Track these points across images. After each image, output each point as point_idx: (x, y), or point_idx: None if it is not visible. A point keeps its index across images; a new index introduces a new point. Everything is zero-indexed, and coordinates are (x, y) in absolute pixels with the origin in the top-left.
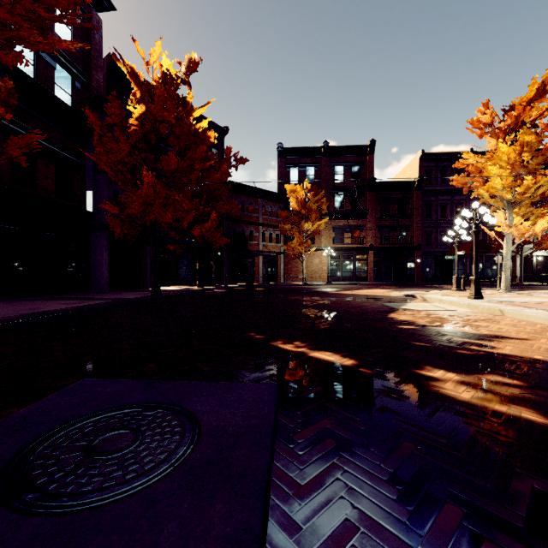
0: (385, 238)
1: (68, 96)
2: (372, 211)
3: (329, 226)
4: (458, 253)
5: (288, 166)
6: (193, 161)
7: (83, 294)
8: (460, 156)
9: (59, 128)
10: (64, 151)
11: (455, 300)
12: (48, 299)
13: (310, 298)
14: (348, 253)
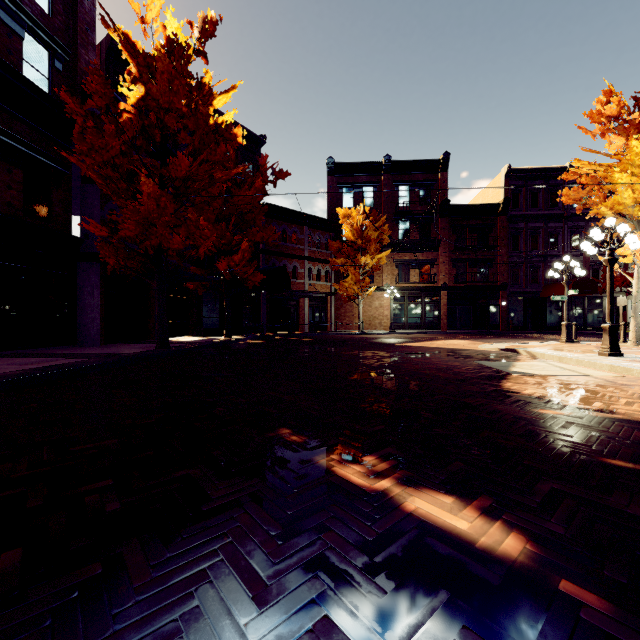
0: (462, 275)
1: (45, 79)
2: (445, 242)
3: (391, 260)
4: (568, 292)
5: (340, 186)
6: (212, 165)
7: (65, 347)
8: (556, 172)
9: (29, 120)
10: (36, 152)
11: (582, 357)
12: (6, 355)
13: (372, 353)
14: (416, 295)
